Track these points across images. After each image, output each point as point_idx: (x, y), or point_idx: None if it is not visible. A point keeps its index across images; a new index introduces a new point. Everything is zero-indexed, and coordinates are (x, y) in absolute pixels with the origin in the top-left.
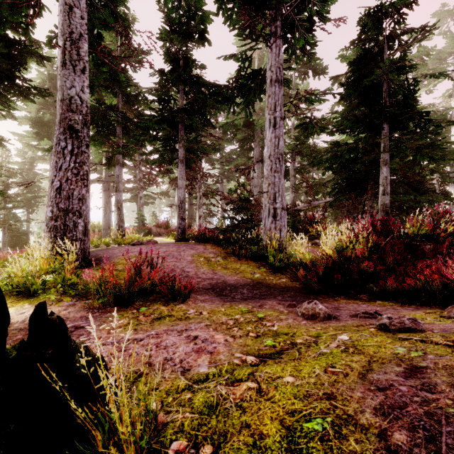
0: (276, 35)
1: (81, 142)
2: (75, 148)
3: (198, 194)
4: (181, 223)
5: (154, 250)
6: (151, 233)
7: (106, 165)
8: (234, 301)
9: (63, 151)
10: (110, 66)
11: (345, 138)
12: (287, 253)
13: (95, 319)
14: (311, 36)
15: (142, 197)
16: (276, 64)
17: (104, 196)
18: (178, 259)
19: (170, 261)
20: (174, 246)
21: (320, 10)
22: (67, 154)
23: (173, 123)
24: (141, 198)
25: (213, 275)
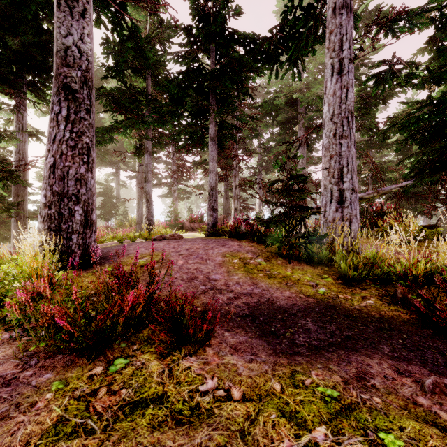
0: None
1: (80, 106)
2: (72, 114)
3: (234, 183)
4: (211, 215)
5: (176, 247)
6: (184, 228)
7: (135, 154)
8: (296, 355)
9: (57, 117)
10: (135, 41)
11: (438, 94)
12: (367, 256)
13: (11, 392)
14: None
15: (176, 190)
16: None
17: (137, 189)
18: (203, 261)
19: (192, 263)
20: (201, 242)
21: None
22: (61, 121)
23: (202, 94)
24: (175, 191)
25: (253, 288)
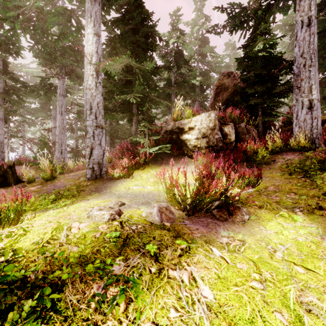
0: (62, 75)
1: None
2: None
3: (8, 136)
4: (1, 155)
5: None
6: None
7: None
8: None
9: None
10: None
11: None
12: (66, 167)
13: None
14: (80, 78)
15: None
16: (62, 88)
17: None
18: None
19: None
20: None
21: (81, 76)
22: None
23: None
24: None
25: None
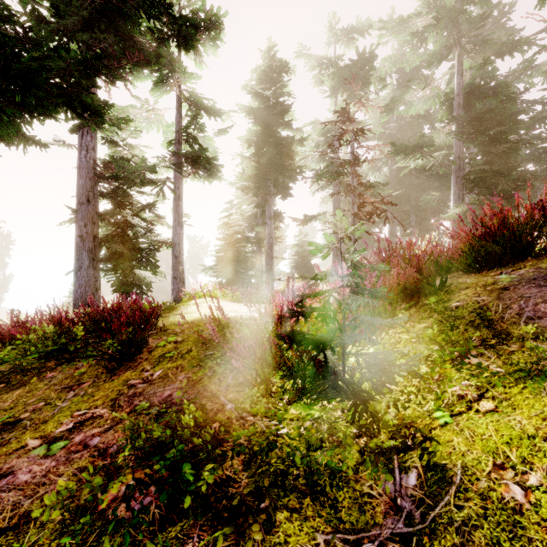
0: None
1: None
2: None
3: None
4: None
5: None
6: None
7: None
8: None
9: None
10: None
11: None
12: None
13: None
14: None
15: None
16: None
17: None
18: None
19: None
20: None
21: None
22: None
23: None
24: None
25: None
